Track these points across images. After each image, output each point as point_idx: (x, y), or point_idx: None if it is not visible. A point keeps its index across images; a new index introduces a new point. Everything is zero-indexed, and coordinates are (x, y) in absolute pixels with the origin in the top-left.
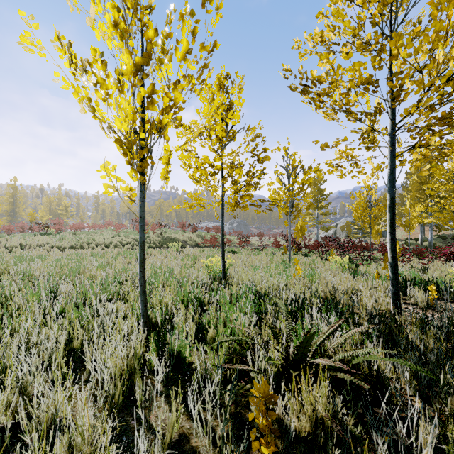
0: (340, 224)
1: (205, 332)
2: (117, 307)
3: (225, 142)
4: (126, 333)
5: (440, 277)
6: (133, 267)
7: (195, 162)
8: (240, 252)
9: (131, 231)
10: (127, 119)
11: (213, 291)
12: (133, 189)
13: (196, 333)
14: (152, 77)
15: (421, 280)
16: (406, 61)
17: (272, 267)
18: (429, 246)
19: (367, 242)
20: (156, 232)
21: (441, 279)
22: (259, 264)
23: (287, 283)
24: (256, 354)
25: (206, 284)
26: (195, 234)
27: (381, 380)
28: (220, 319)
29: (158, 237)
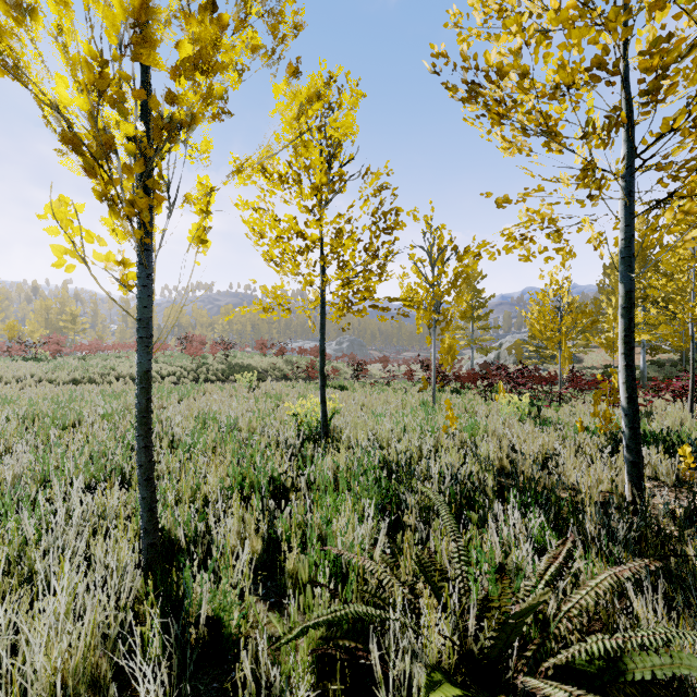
0: (505, 344)
1: (280, 559)
2: (103, 505)
3: (326, 194)
4: (64, 606)
5: (674, 426)
6: (165, 416)
7: (271, 228)
8: (354, 387)
9: (178, 355)
10: (83, 80)
11: (304, 460)
12: (130, 263)
13: (263, 556)
14: (171, 30)
15: (655, 434)
16: (684, 10)
17: (406, 414)
18: (641, 377)
19: (547, 371)
20: (219, 356)
21: (682, 432)
22: (385, 408)
23: (434, 442)
24: (391, 645)
25: (291, 448)
26: (282, 359)
27: (684, 695)
28: (310, 534)
29: (222, 364)
